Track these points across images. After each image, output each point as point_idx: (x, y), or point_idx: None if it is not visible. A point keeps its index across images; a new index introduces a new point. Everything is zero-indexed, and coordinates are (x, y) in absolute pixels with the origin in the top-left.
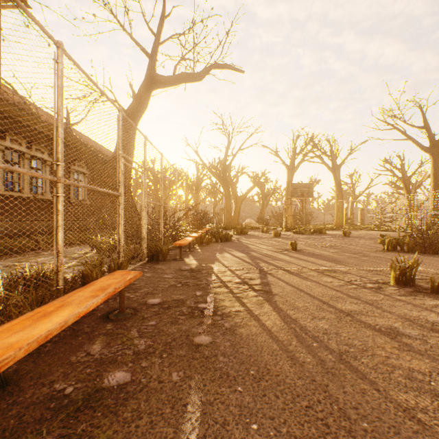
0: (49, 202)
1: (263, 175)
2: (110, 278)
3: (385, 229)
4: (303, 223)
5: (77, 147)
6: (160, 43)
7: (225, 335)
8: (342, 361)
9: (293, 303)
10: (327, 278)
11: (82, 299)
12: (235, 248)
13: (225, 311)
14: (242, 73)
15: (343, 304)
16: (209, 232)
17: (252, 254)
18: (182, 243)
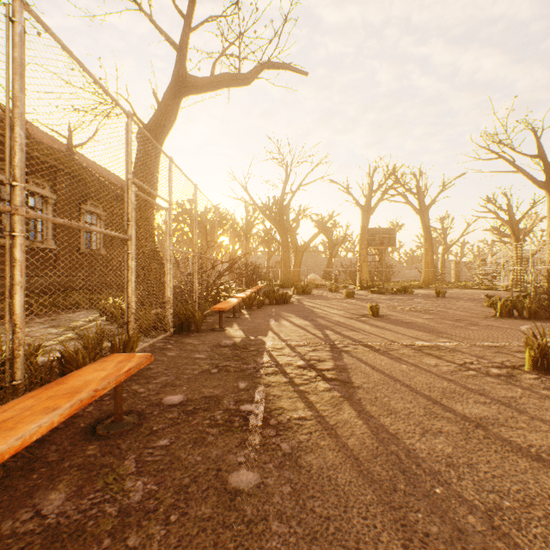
0: (52, 251)
1: (331, 219)
2: (96, 368)
3: (489, 287)
4: (382, 280)
5: (81, 175)
6: (191, 29)
7: (282, 468)
8: (497, 534)
9: (387, 403)
10: (429, 358)
11: (24, 417)
12: (296, 313)
13: (282, 419)
14: (305, 75)
15: (466, 406)
16: (261, 291)
17: (319, 322)
18: (223, 307)
